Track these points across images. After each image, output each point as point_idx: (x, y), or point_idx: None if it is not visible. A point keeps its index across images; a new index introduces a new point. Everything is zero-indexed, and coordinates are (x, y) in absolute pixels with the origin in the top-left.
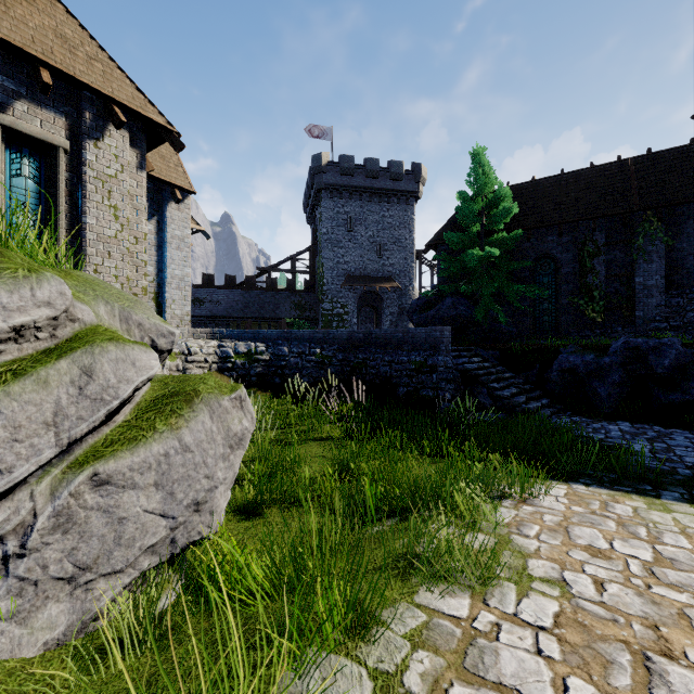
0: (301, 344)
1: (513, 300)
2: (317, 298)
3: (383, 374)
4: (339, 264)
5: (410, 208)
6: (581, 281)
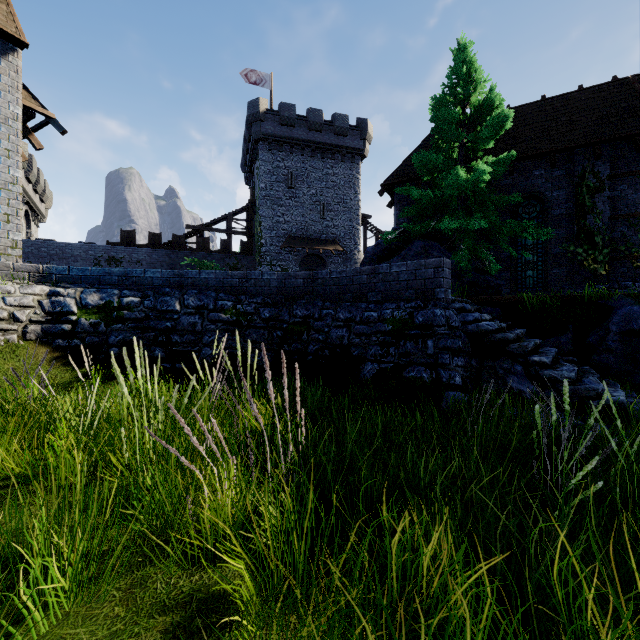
0: (203, 293)
1: (502, 244)
2: (254, 261)
3: (336, 341)
4: (279, 223)
5: (355, 167)
6: (579, 224)
